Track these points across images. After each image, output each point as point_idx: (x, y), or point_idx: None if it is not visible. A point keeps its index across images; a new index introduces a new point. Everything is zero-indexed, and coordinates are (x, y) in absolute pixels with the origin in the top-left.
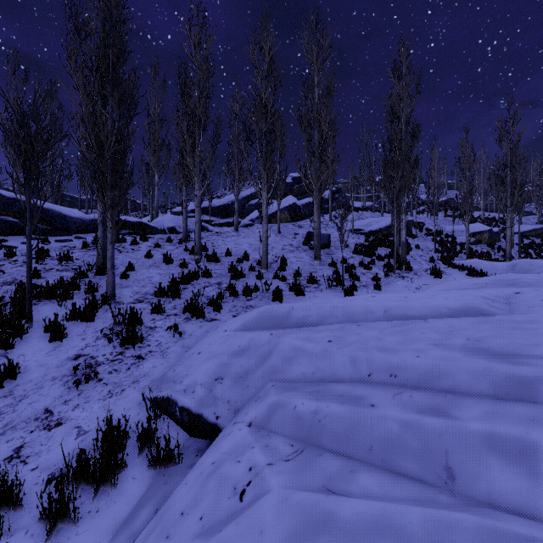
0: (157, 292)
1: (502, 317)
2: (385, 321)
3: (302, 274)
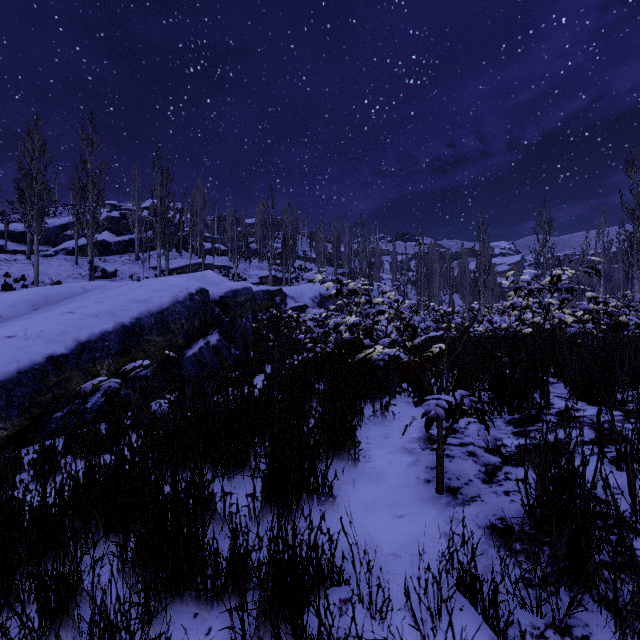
0: None
1: None
2: None
3: None
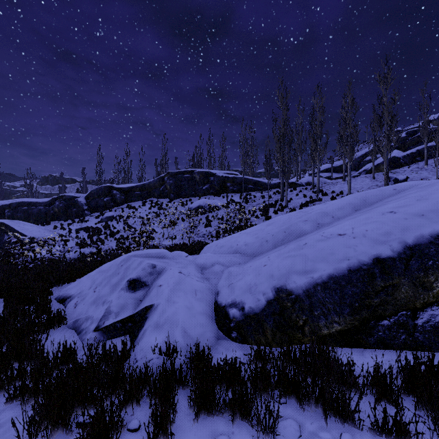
0: (300, 205)
1: None
2: None
3: None
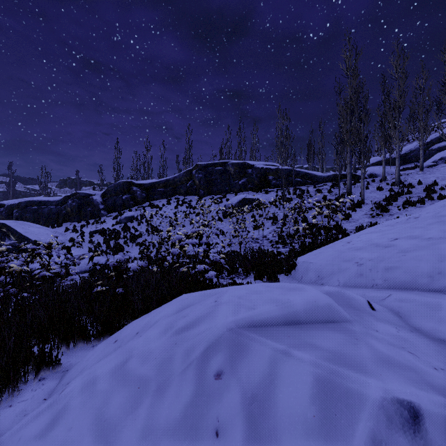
0: (384, 199)
1: None
2: None
3: None
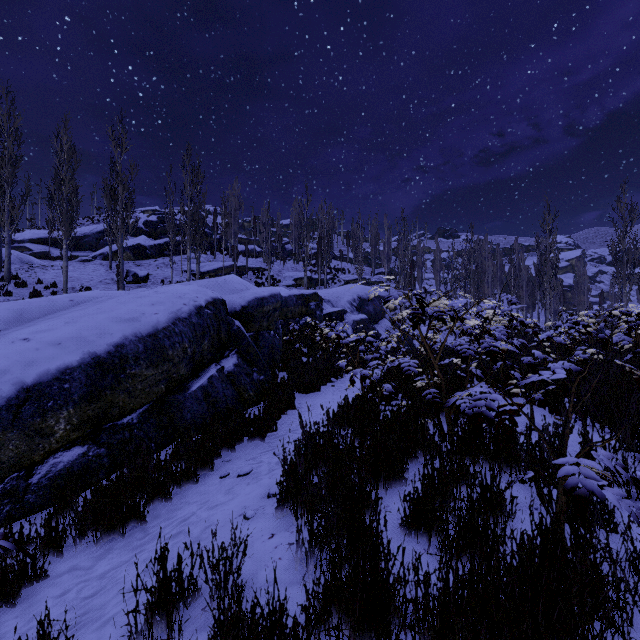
0: None
1: None
2: None
3: None
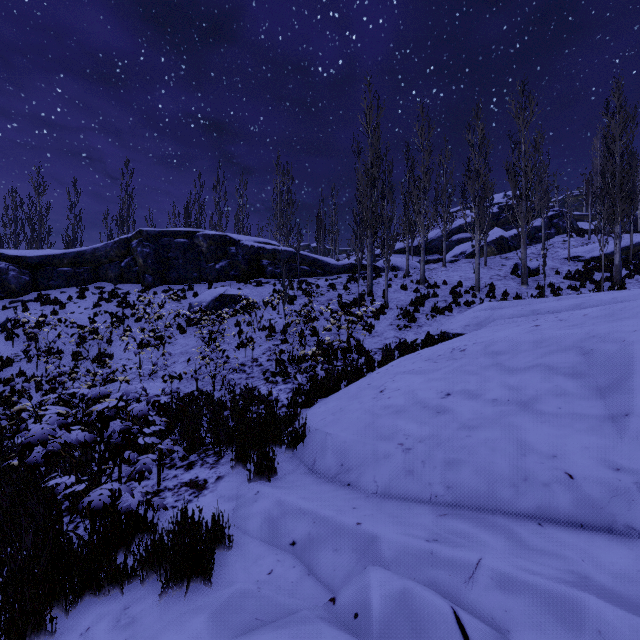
0: (410, 303)
1: (617, 293)
2: (555, 301)
3: (509, 295)
